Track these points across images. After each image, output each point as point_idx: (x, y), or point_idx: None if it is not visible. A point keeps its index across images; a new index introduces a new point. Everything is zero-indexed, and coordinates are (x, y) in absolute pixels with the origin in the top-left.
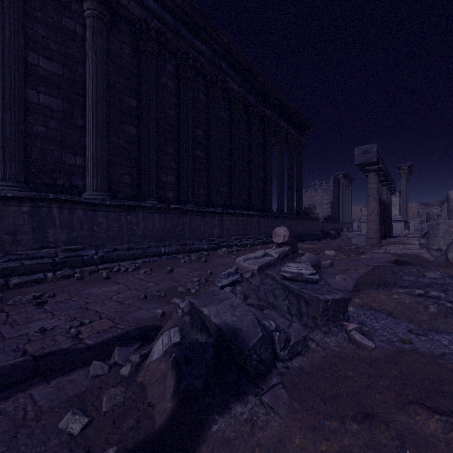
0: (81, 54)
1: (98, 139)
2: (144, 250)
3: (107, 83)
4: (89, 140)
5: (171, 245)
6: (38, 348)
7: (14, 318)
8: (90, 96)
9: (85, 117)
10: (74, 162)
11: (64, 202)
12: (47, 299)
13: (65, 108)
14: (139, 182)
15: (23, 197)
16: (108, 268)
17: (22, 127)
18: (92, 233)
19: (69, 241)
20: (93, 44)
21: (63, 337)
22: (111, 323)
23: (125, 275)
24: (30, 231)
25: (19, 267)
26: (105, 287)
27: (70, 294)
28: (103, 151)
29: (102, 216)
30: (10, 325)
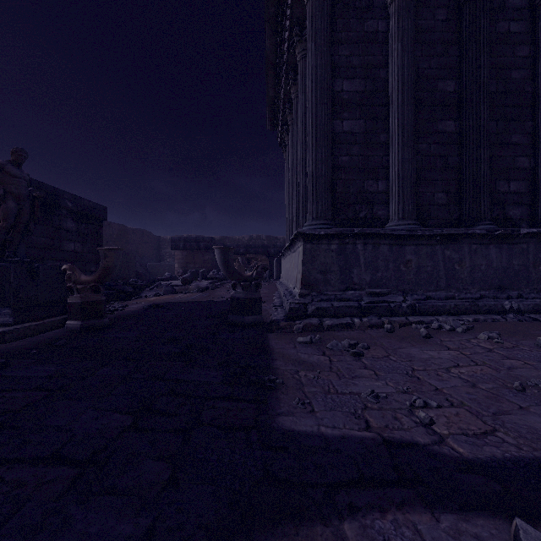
0: (383, 54)
1: (405, 152)
2: (471, 301)
3: (414, 74)
4: (393, 157)
5: (522, 298)
6: (382, 425)
7: (337, 366)
8: (394, 101)
9: (387, 130)
10: (376, 188)
11: (368, 237)
12: (362, 351)
13: (367, 128)
14: (460, 201)
15: (331, 235)
16: (422, 322)
17: (329, 162)
18: (398, 274)
19: (373, 283)
20: (398, 33)
21: (407, 418)
22: (480, 423)
23: (453, 337)
24: (337, 270)
25: (329, 308)
26: (429, 350)
27: (385, 350)
28: (411, 166)
29: (411, 251)
30: (337, 375)
